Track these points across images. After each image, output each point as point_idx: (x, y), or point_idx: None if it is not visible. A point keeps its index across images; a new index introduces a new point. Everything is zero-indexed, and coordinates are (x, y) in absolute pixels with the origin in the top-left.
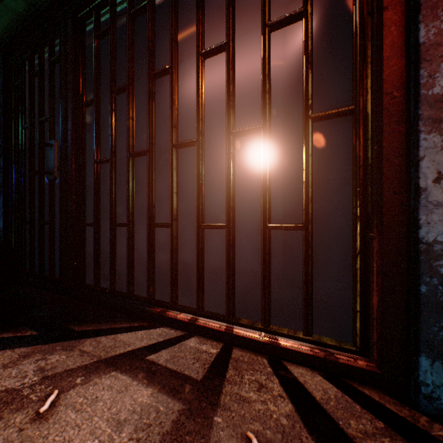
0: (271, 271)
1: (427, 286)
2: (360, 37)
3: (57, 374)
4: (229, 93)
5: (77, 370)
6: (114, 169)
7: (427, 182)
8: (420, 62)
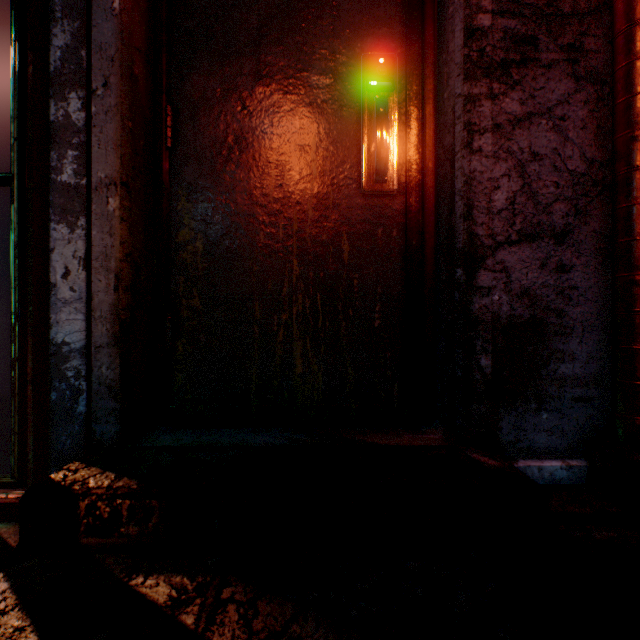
0: (6, 394)
1: (58, 392)
2: (20, 92)
3: None
4: None
5: None
6: None
7: (58, 277)
8: (52, 142)
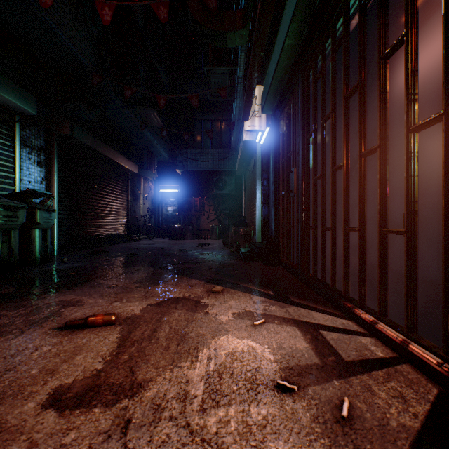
0: None
1: None
2: None
3: (269, 314)
4: (407, 87)
5: (278, 317)
6: (324, 183)
7: None
8: None
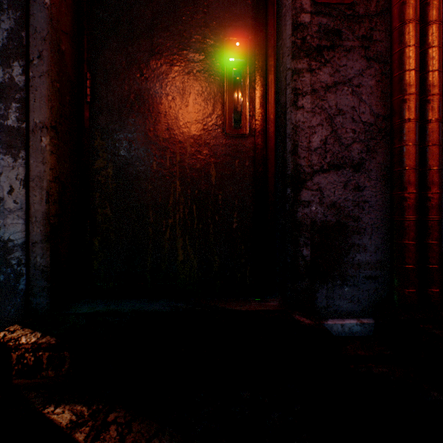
0: None
1: (5, 275)
2: None
3: None
4: None
5: None
6: None
7: (5, 193)
8: (0, 97)
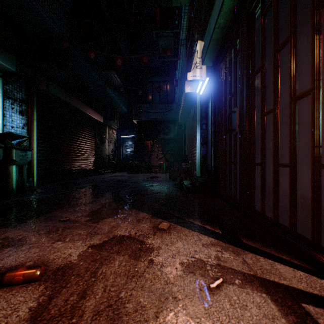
0: None
1: None
2: None
3: (224, 267)
4: None
5: (237, 273)
6: (276, 117)
7: None
8: None
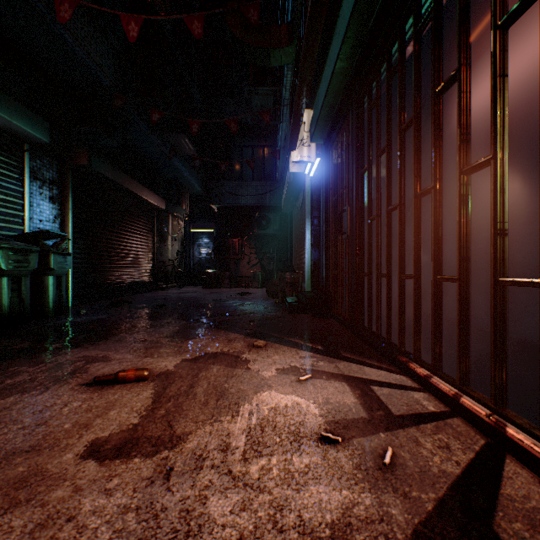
0: None
1: None
2: None
3: (317, 370)
4: (459, 127)
5: (327, 373)
6: (379, 224)
7: None
8: None
